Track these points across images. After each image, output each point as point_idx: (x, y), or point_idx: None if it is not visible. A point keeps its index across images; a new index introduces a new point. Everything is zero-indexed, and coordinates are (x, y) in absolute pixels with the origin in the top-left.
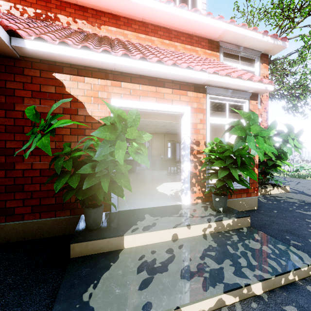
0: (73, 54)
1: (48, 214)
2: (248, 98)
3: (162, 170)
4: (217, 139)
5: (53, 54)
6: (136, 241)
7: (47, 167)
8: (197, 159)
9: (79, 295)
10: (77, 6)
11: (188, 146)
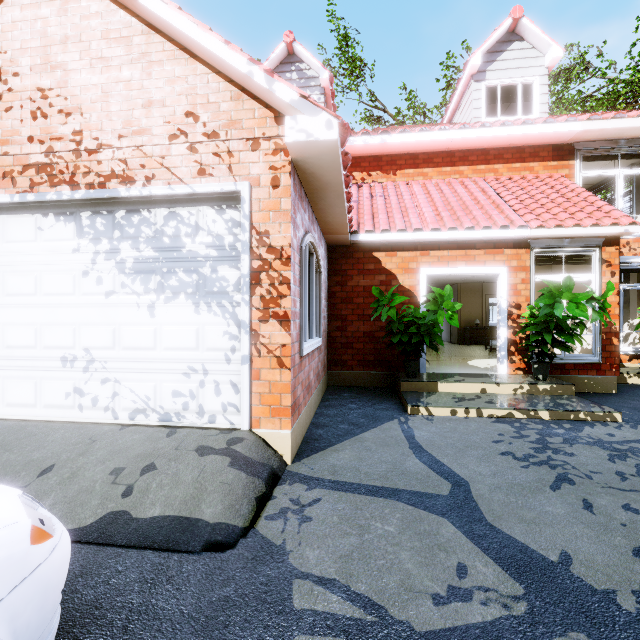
0: (391, 238)
1: (369, 368)
2: (599, 245)
3: (478, 345)
4: (537, 303)
5: (376, 240)
6: (448, 388)
7: (369, 330)
8: (516, 325)
9: (418, 399)
10: (371, 158)
11: (504, 310)
